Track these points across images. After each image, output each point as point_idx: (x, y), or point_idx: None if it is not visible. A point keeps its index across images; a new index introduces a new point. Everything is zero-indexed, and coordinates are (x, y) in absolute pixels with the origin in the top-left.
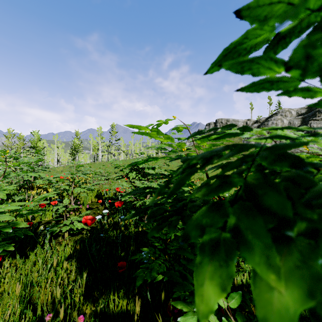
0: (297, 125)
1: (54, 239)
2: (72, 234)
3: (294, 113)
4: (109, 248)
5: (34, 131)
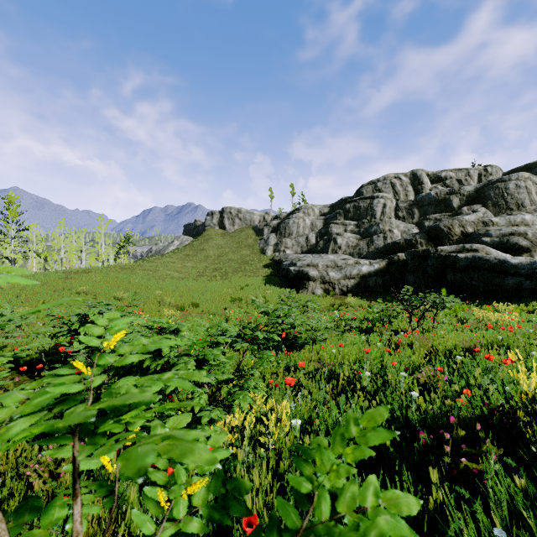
0: (319, 227)
1: None
2: None
3: (317, 212)
4: None
5: None
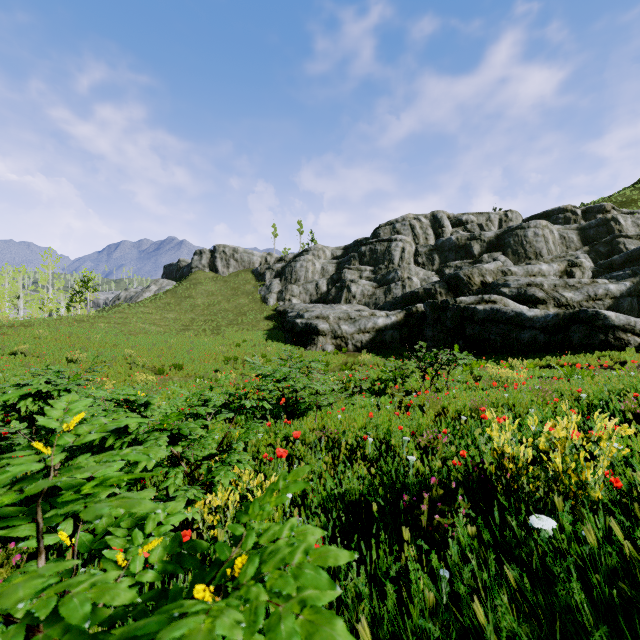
0: (331, 272)
1: None
2: None
3: (328, 255)
4: None
5: None
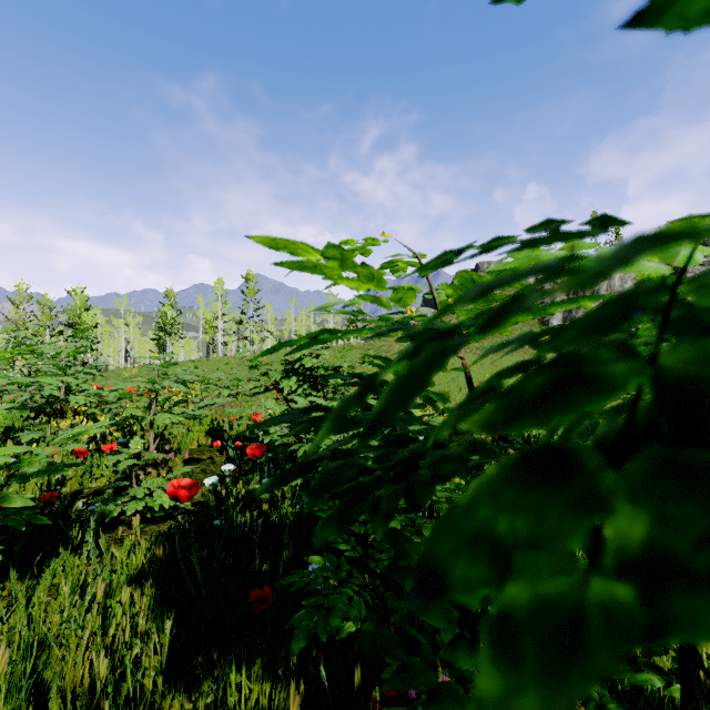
0: None
1: (109, 532)
2: (151, 519)
3: None
4: (234, 553)
5: (74, 289)
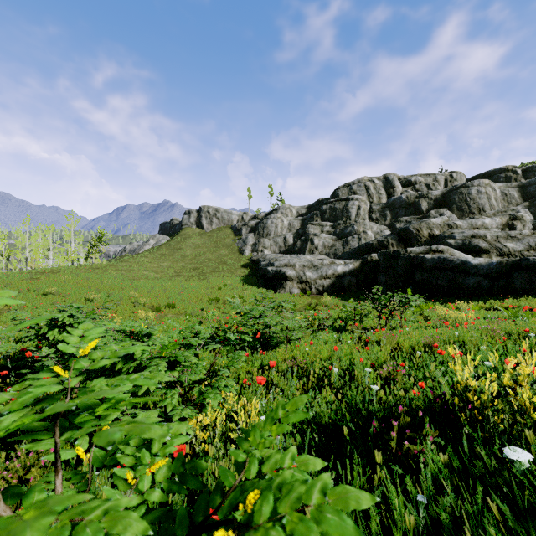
0: (297, 227)
1: None
2: None
3: (294, 213)
4: None
5: None
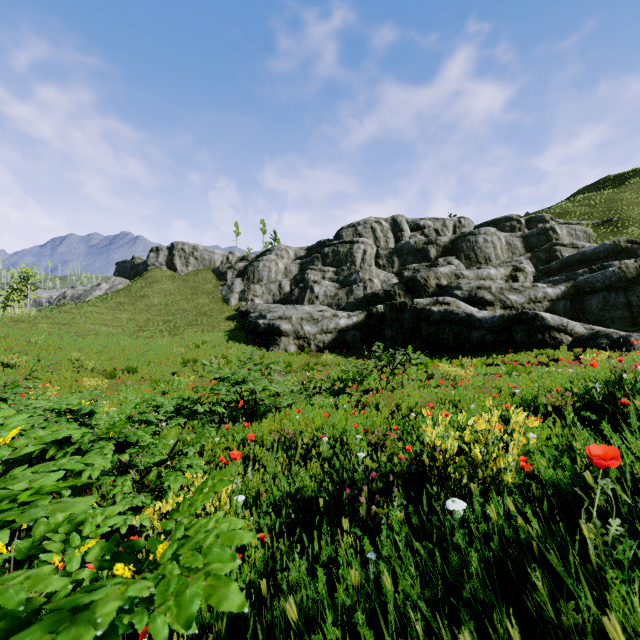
0: (295, 273)
1: None
2: None
3: (292, 255)
4: None
5: None
